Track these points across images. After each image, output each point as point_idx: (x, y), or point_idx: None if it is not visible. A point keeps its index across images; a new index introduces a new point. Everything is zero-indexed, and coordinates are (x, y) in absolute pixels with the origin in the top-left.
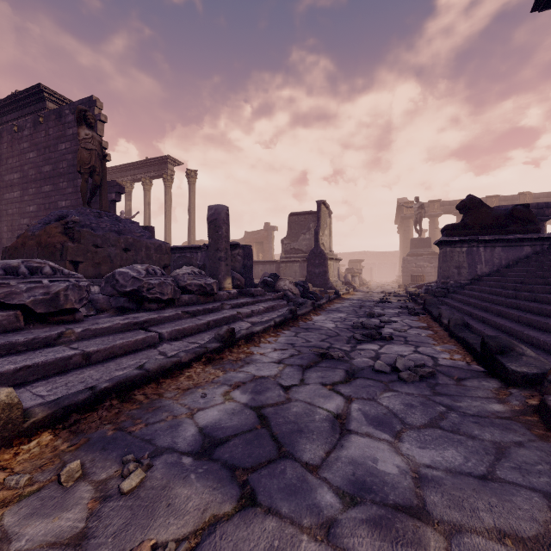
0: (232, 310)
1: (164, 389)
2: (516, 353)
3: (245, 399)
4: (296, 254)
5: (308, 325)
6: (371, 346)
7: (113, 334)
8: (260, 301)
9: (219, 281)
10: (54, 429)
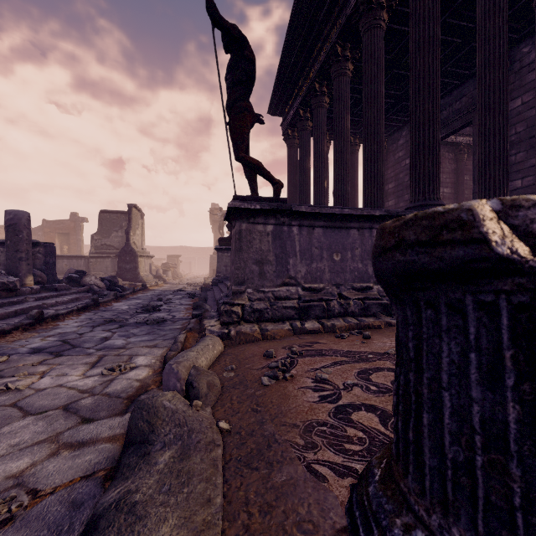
0: (37, 302)
1: None
2: (202, 308)
3: (55, 339)
4: (108, 250)
5: (107, 308)
6: (144, 315)
7: None
8: (65, 294)
9: (19, 278)
10: None
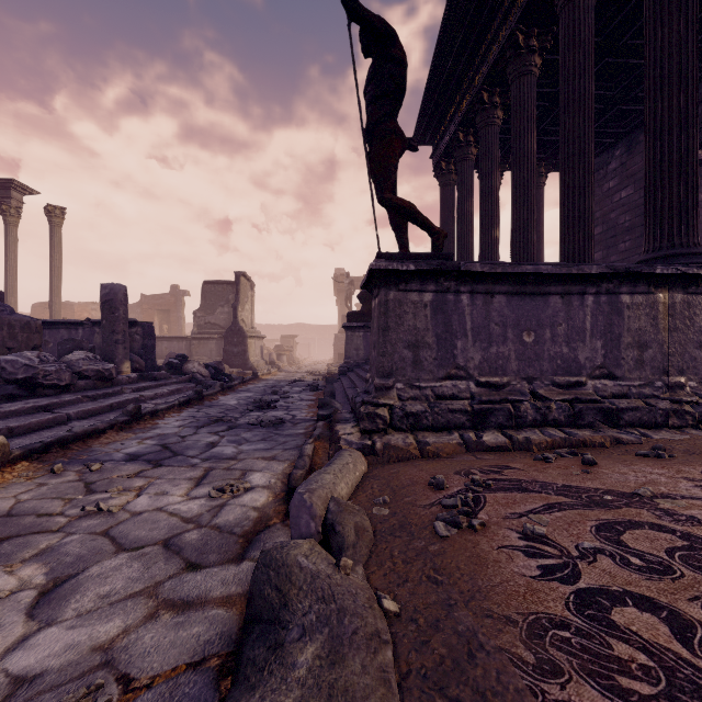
0: (134, 394)
1: (90, 444)
2: (330, 406)
3: (154, 442)
4: (212, 329)
5: (213, 403)
6: (257, 413)
7: (21, 416)
8: (164, 385)
9: (115, 365)
10: (27, 460)
